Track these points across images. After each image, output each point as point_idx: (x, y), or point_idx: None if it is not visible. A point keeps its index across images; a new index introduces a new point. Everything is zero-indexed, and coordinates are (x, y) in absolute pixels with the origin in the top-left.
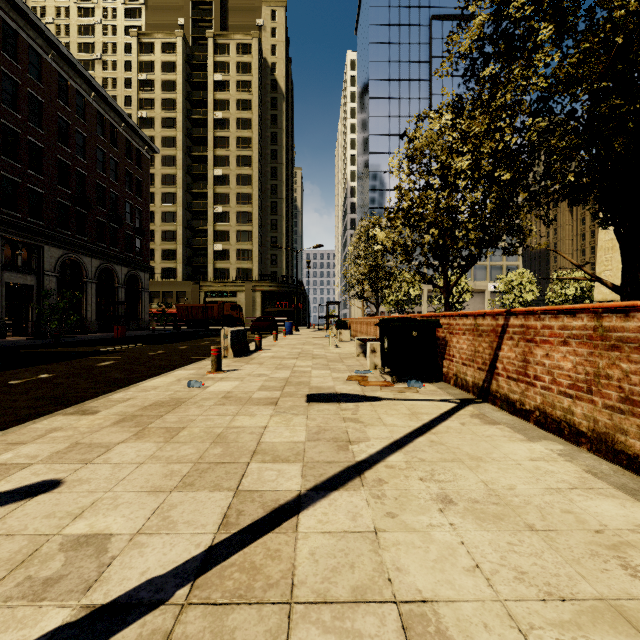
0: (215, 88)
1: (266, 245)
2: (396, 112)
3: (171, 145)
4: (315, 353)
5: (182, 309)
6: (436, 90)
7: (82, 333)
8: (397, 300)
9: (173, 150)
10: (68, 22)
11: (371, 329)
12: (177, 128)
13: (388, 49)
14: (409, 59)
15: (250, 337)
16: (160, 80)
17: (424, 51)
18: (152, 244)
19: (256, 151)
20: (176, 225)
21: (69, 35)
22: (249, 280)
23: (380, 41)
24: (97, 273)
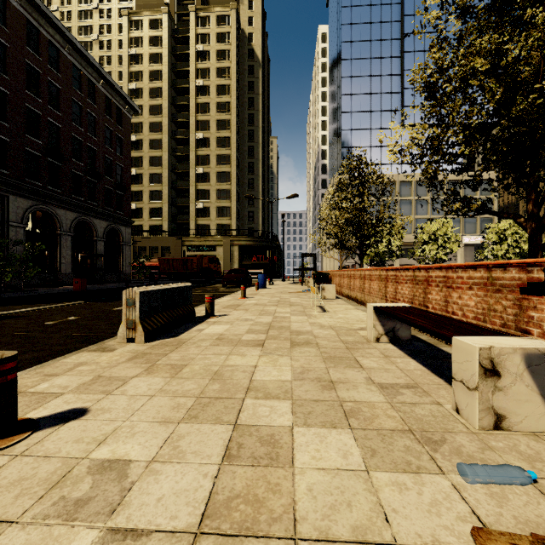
0: (197, 58)
1: (244, 203)
2: (368, 72)
3: (157, 113)
4: (294, 327)
5: (164, 262)
6: (408, 48)
7: (52, 286)
8: (377, 251)
9: (159, 117)
10: (70, 9)
11: (372, 285)
12: (163, 97)
13: (360, 11)
14: (380, 20)
15: (219, 291)
16: (148, 54)
17: (395, 11)
18: (141, 203)
19: (234, 115)
20: (162, 186)
21: (71, 20)
22: (227, 235)
23: (352, 4)
24: (73, 226)
